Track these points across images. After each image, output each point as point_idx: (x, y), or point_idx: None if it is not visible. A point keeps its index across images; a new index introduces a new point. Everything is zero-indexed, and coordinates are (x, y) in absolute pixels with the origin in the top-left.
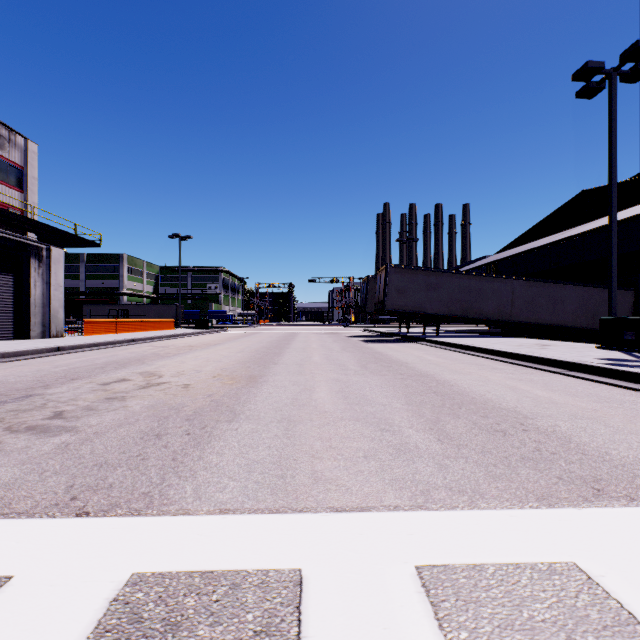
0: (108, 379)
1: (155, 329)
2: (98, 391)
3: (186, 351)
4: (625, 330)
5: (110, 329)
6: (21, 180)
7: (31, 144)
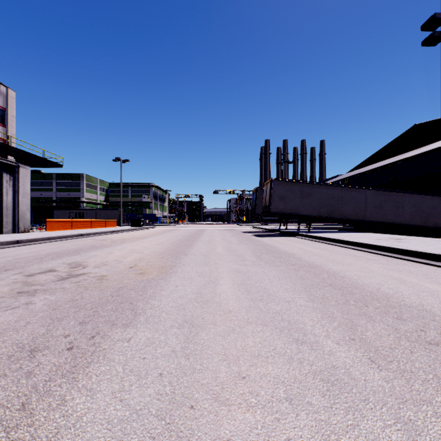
0: (37, 270)
1: (102, 226)
2: (17, 283)
3: (118, 243)
4: None
5: (67, 226)
6: (3, 118)
7: (11, 91)
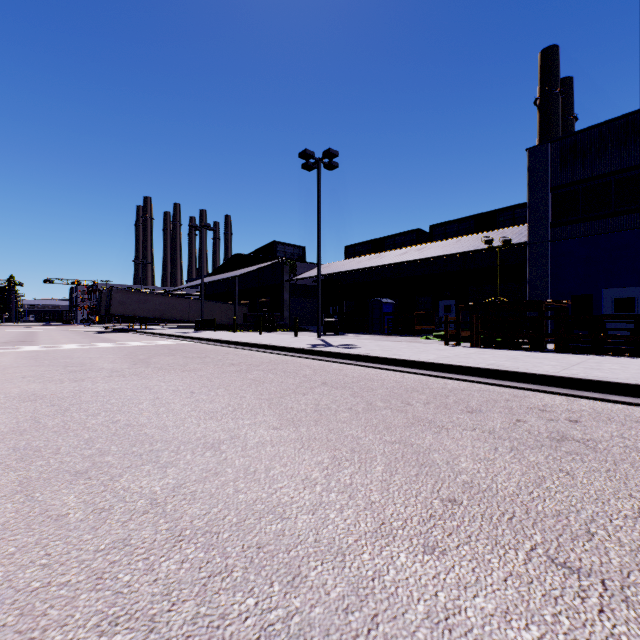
0: None
1: None
2: None
3: None
4: (199, 324)
5: None
6: None
7: None
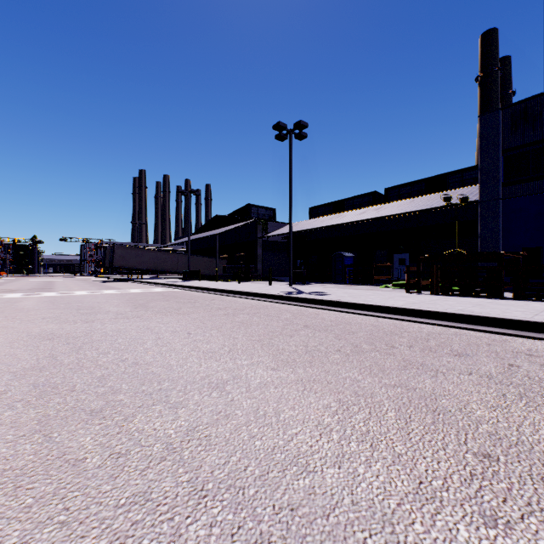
0: None
1: None
2: None
3: None
4: (186, 274)
5: None
6: None
7: None
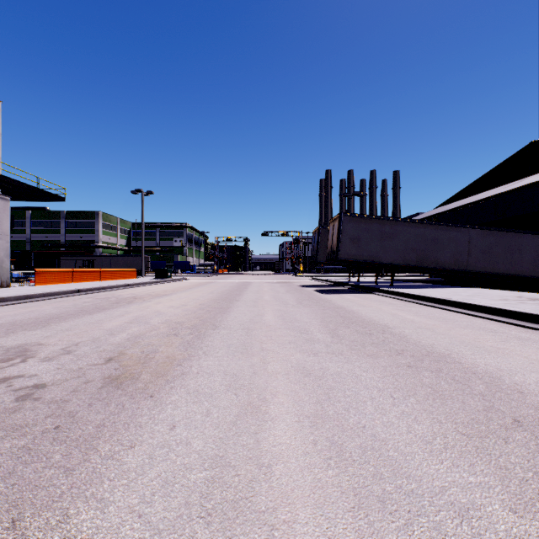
0: None
1: (116, 278)
2: None
3: (122, 305)
4: None
5: (66, 278)
6: None
7: None
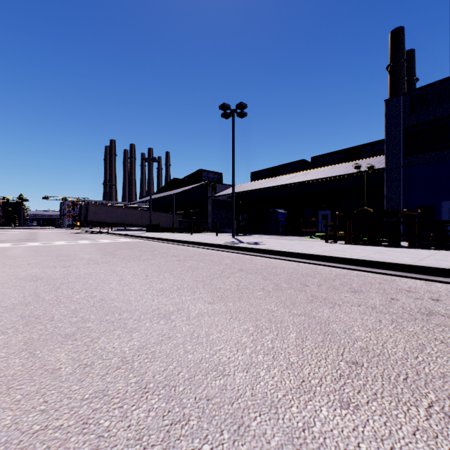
0: None
1: None
2: None
3: None
4: (148, 227)
5: None
6: None
7: None
